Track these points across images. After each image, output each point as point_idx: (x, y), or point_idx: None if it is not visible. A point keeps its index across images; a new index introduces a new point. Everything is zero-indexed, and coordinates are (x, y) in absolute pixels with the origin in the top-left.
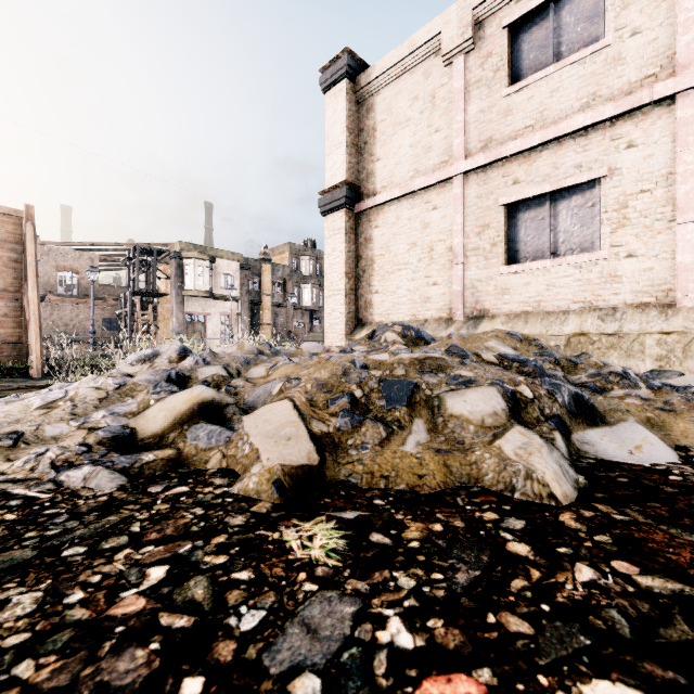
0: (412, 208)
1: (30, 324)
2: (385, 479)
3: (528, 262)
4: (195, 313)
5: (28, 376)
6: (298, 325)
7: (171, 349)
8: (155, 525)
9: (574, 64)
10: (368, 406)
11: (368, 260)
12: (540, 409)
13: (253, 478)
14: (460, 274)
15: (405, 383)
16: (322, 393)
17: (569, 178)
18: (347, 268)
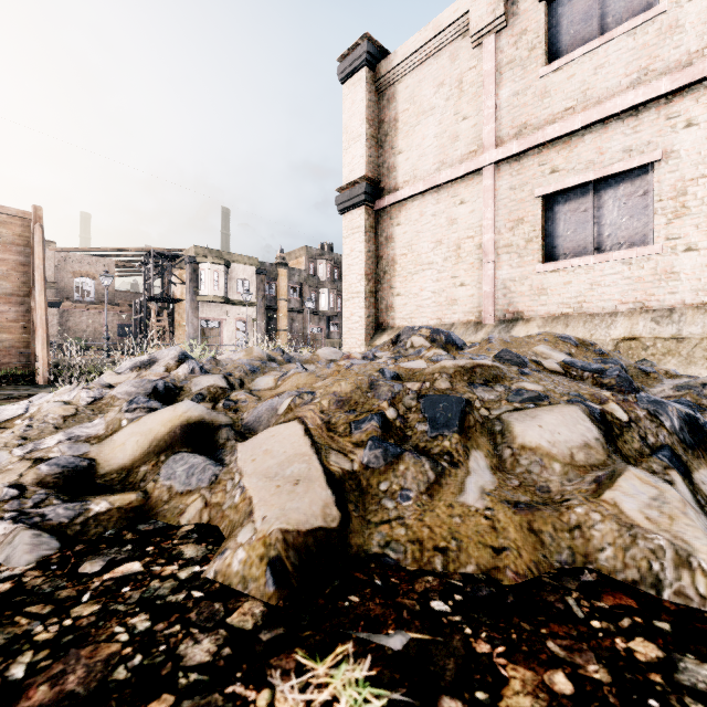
0: (437, 203)
1: (37, 330)
2: (442, 555)
3: (568, 259)
4: (211, 319)
5: (34, 384)
6: (315, 331)
7: (170, 355)
8: (55, 661)
9: (622, 36)
10: (404, 431)
11: (389, 261)
12: (641, 436)
13: (238, 553)
14: (490, 274)
15: (453, 400)
16: (343, 412)
17: (617, 164)
18: (367, 269)
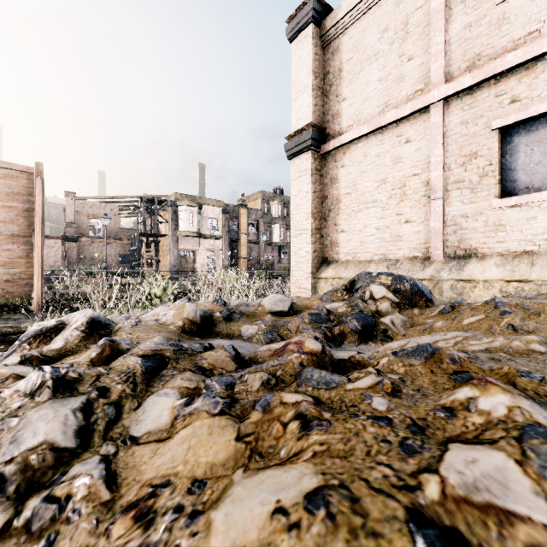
0: (381, 144)
1: (34, 265)
2: None
3: (533, 193)
4: (187, 250)
5: (30, 311)
6: (269, 258)
7: (77, 322)
8: None
9: None
10: None
11: (333, 200)
12: None
13: None
14: (439, 210)
15: None
16: None
17: None
18: (313, 208)
